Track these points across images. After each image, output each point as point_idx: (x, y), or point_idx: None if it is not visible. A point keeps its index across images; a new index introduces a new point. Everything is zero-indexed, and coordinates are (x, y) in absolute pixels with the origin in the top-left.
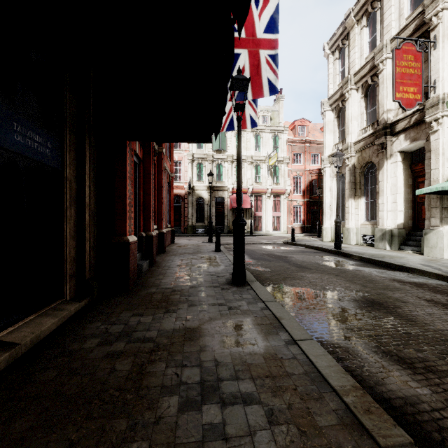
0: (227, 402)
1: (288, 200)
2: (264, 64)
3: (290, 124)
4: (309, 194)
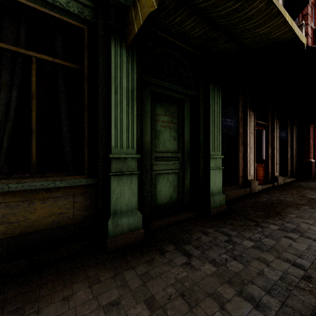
0: None
1: None
2: None
3: None
4: None
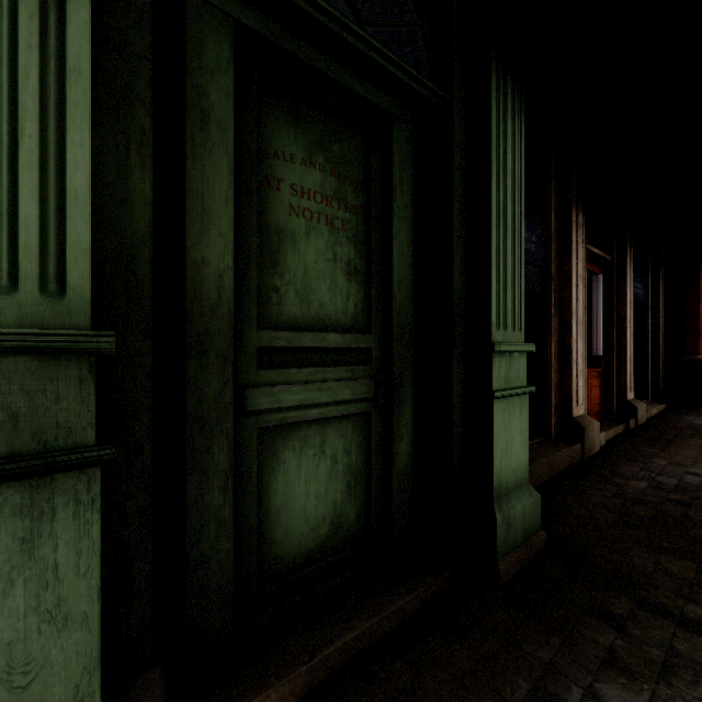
0: None
1: None
2: None
3: None
4: None
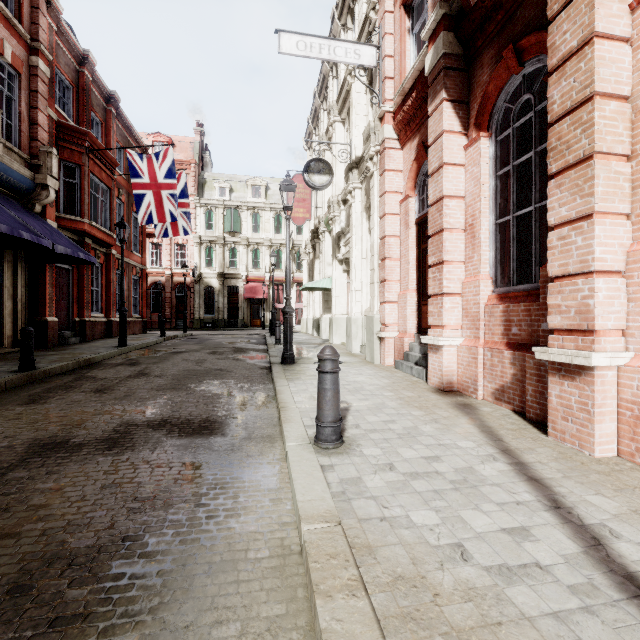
0: (43, 359)
1: None
2: (166, 200)
3: None
4: None
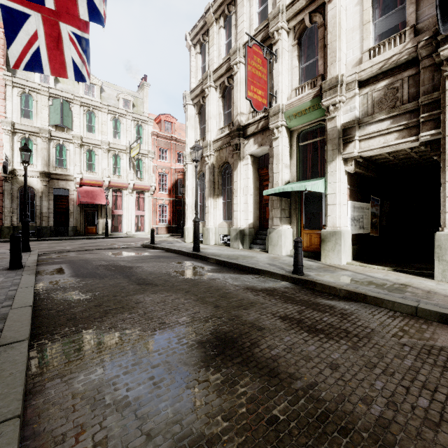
0: None
1: (153, 198)
2: None
3: (156, 117)
4: (175, 194)
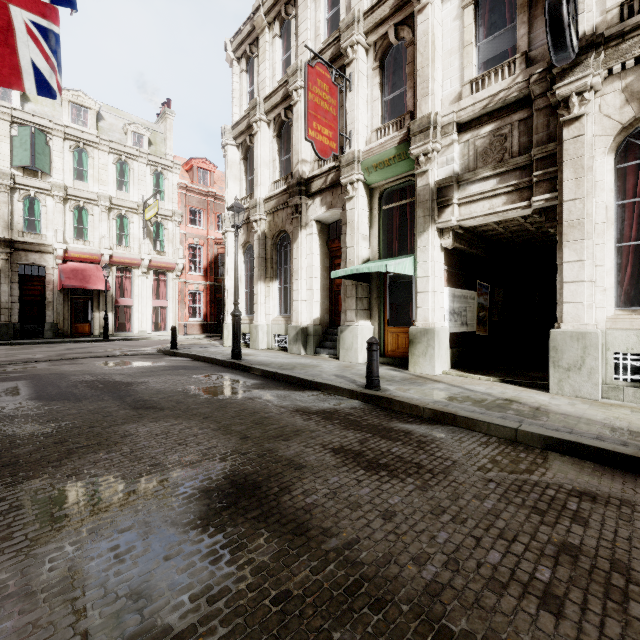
0: None
1: (180, 281)
2: None
3: (186, 161)
4: (213, 275)
